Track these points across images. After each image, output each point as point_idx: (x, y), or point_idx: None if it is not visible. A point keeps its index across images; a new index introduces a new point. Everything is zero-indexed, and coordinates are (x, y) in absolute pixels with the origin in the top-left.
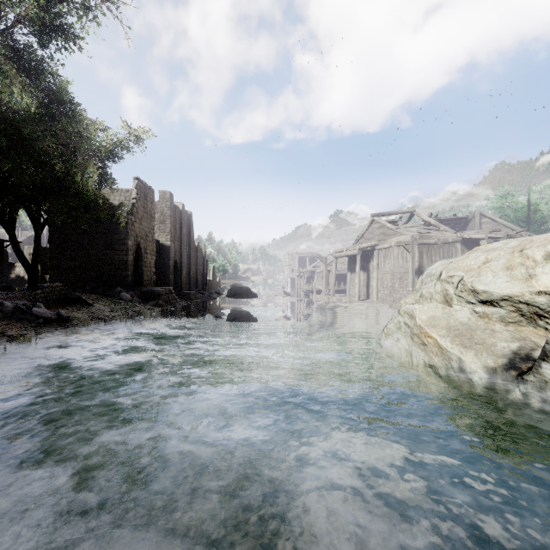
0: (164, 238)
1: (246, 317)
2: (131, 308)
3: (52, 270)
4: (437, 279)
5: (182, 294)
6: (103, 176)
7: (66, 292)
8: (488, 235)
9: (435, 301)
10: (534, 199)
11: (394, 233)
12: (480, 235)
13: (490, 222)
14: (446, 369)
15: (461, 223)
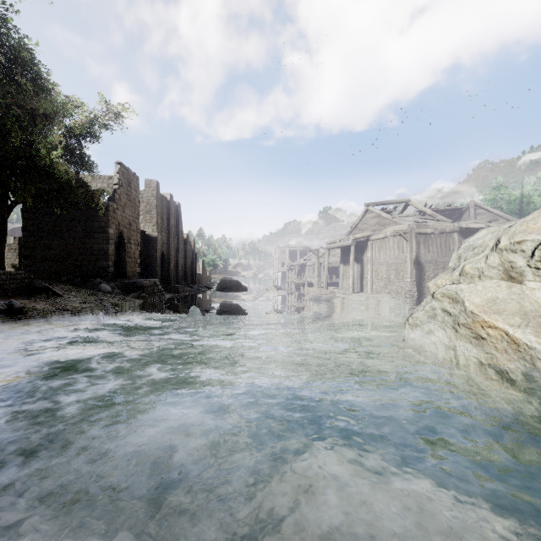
0: (150, 229)
1: (235, 310)
2: (109, 299)
3: (26, 260)
4: (492, 249)
5: (169, 287)
6: (80, 158)
7: (31, 281)
8: (487, 225)
9: (488, 279)
10: (528, 191)
11: (390, 222)
12: (479, 225)
13: (485, 213)
14: (523, 373)
15: (455, 214)
